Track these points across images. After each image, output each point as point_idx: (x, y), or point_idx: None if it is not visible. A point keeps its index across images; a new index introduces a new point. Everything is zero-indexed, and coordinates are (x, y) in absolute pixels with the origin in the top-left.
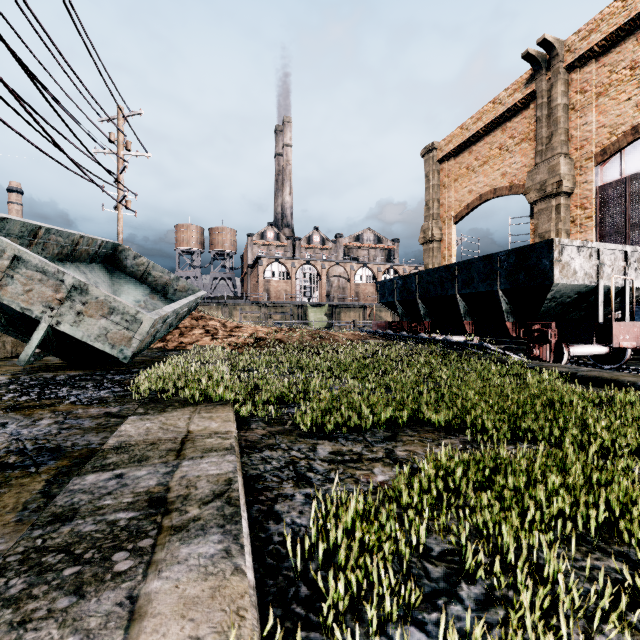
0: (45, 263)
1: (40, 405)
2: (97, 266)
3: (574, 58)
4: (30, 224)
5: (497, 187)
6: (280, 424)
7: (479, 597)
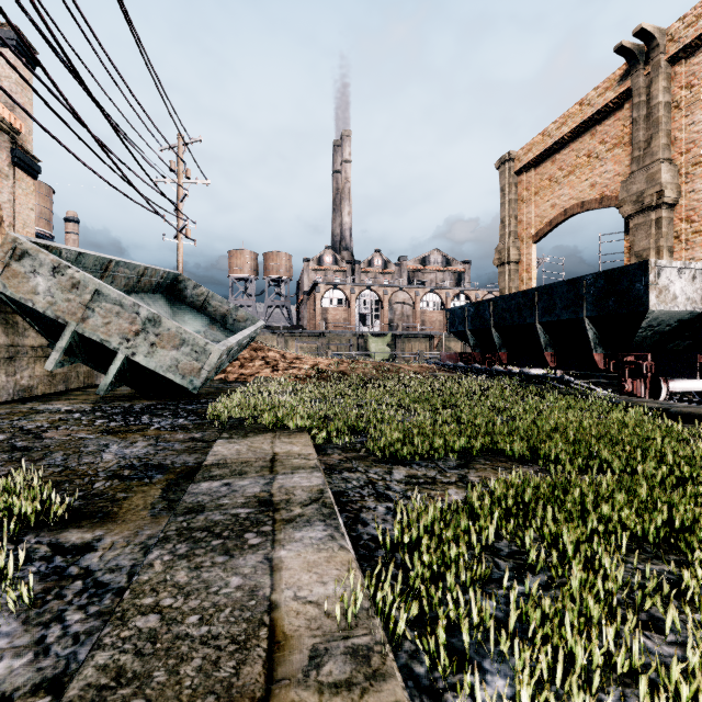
0: (122, 296)
1: (130, 430)
2: (159, 297)
3: (678, 48)
4: (102, 258)
5: (585, 200)
6: (354, 451)
7: (541, 582)
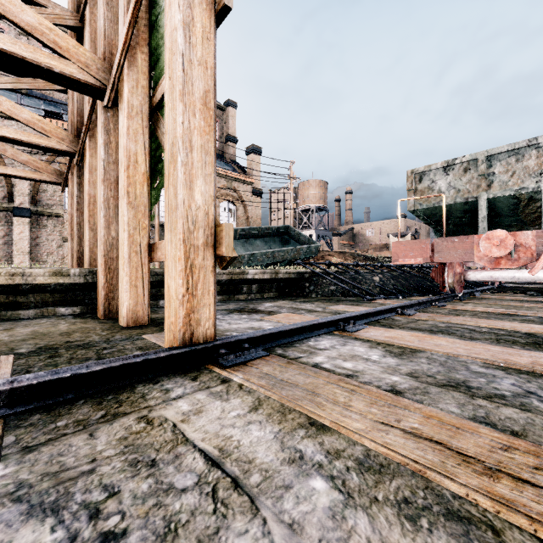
0: None
1: None
2: (277, 238)
3: None
4: (235, 229)
5: None
6: None
7: None
